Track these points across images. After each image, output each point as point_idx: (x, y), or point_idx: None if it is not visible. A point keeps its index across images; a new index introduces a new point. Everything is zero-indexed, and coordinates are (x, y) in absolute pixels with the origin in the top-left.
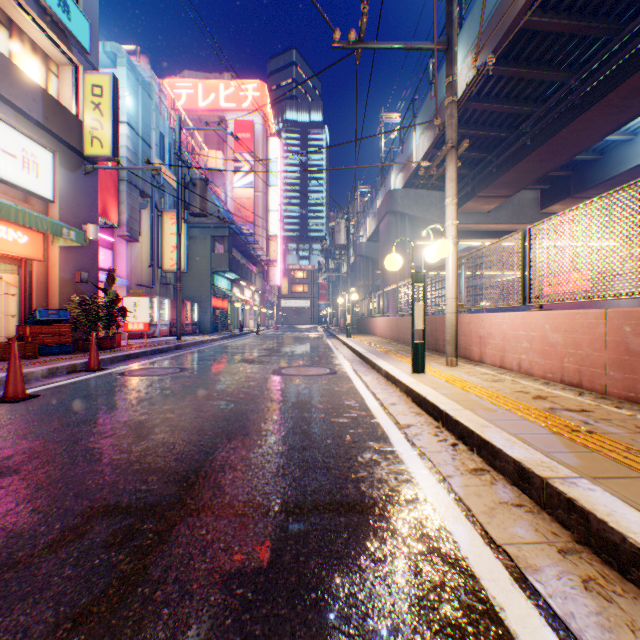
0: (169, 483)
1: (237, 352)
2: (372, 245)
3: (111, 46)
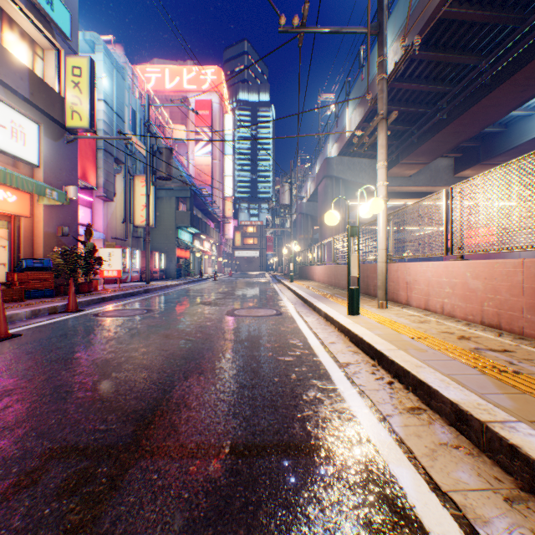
0: (127, 422)
1: (197, 295)
2: (311, 204)
3: (90, 35)
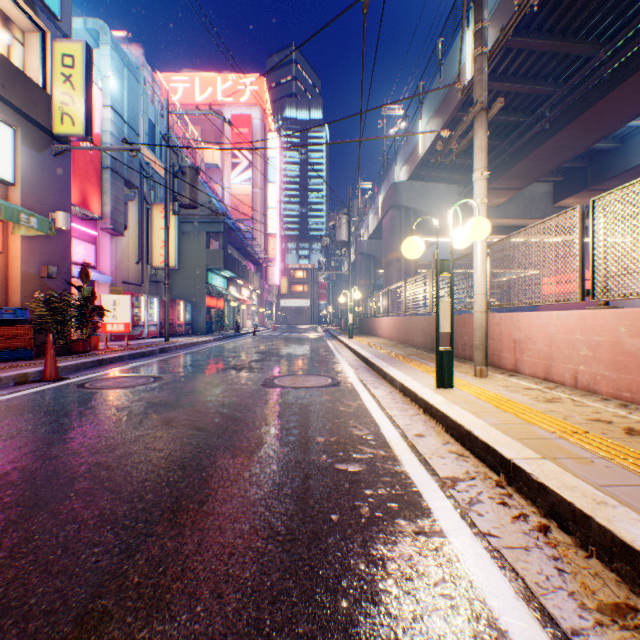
0: None
1: (228, 356)
2: (374, 243)
3: (93, 23)
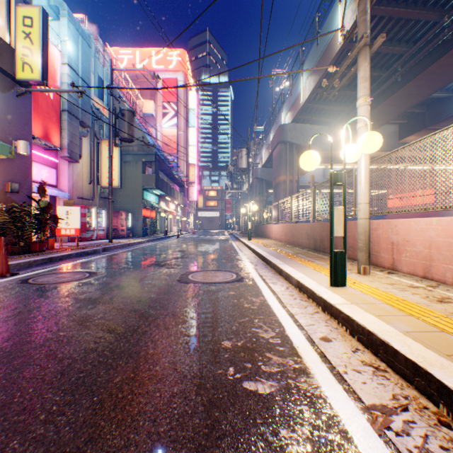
0: None
1: (155, 254)
2: (265, 170)
3: (54, 0)
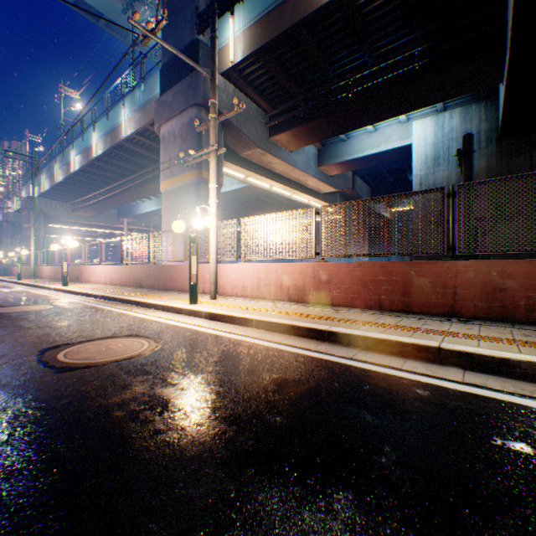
0: None
1: None
2: (21, 215)
3: None
